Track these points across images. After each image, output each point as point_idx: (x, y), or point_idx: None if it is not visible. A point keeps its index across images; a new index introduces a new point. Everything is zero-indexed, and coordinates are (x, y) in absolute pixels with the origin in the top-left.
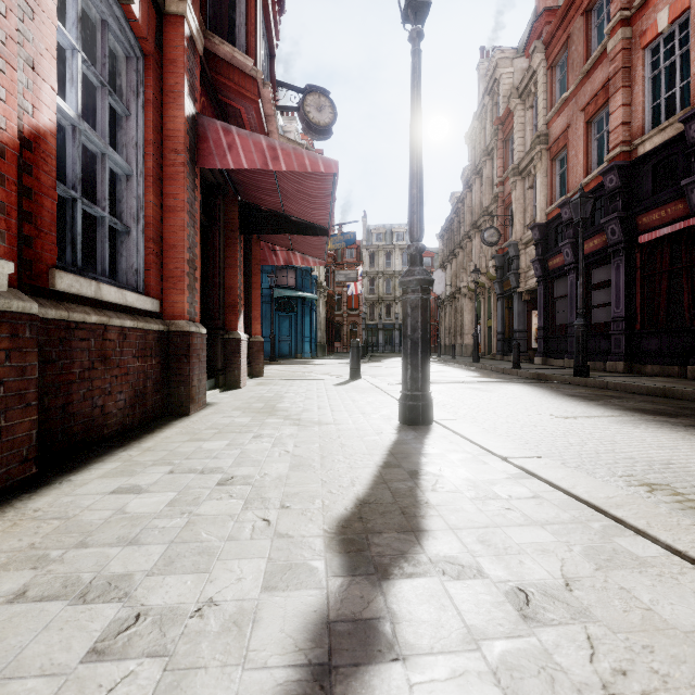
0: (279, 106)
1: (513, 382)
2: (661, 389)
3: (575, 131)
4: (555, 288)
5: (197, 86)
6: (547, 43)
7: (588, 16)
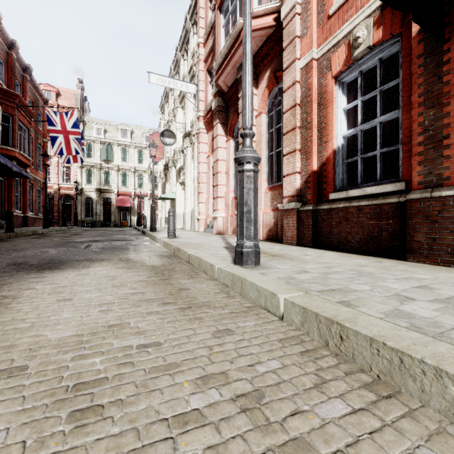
0: None
1: None
2: None
3: None
4: None
5: None
6: None
7: None
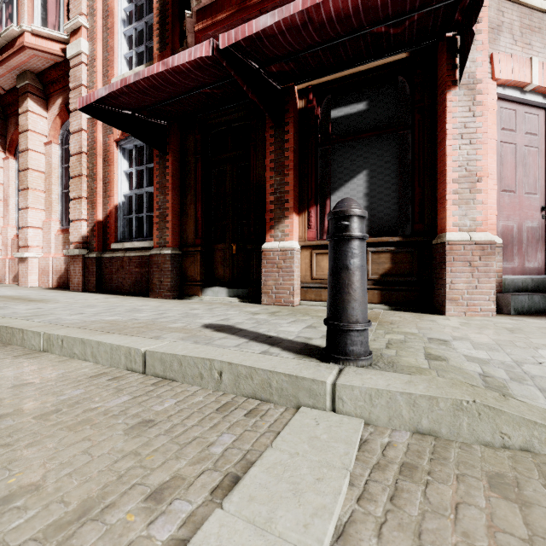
0: None
1: None
2: None
3: None
4: None
5: None
6: None
7: None
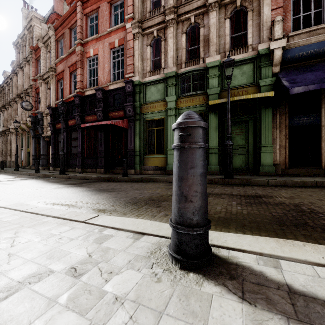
0: None
1: (29, 179)
2: (84, 177)
3: (66, 74)
4: (59, 137)
5: None
6: (56, 29)
7: (71, 31)
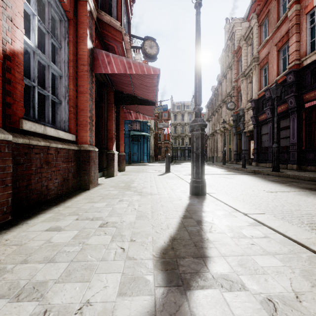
0: (132, 46)
1: (242, 174)
2: None
3: (272, 55)
4: (262, 129)
5: (93, 34)
6: (258, 14)
7: (278, 0)
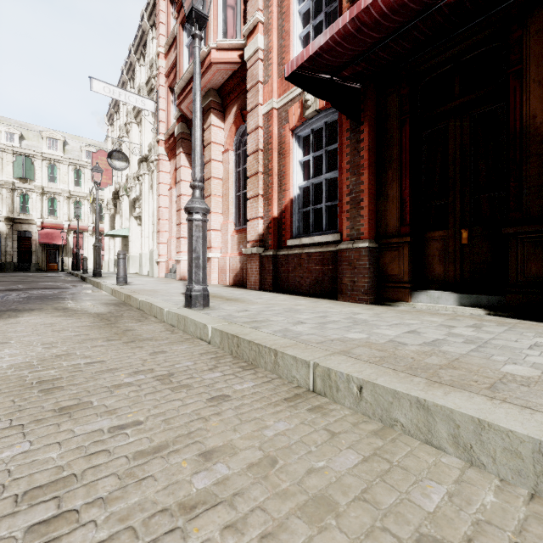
0: None
1: None
2: None
3: None
4: None
5: None
6: None
7: None
